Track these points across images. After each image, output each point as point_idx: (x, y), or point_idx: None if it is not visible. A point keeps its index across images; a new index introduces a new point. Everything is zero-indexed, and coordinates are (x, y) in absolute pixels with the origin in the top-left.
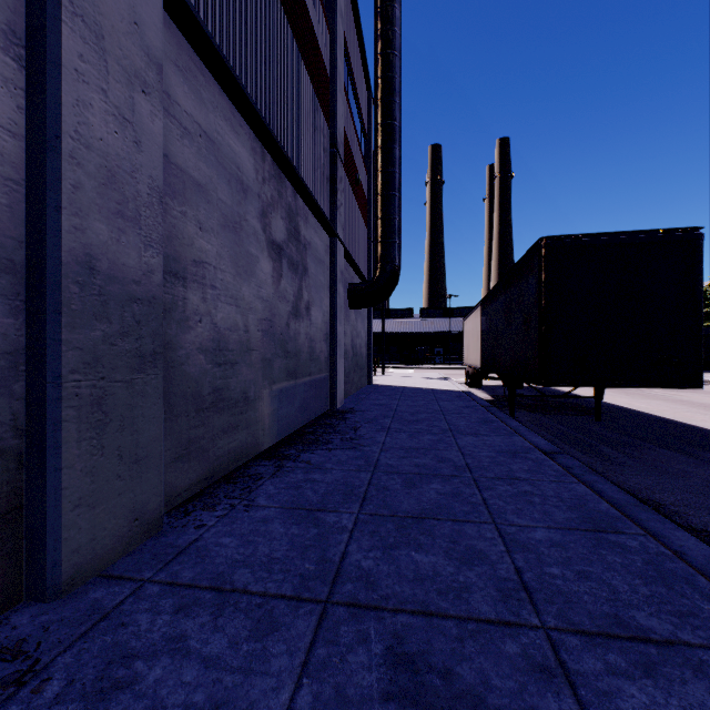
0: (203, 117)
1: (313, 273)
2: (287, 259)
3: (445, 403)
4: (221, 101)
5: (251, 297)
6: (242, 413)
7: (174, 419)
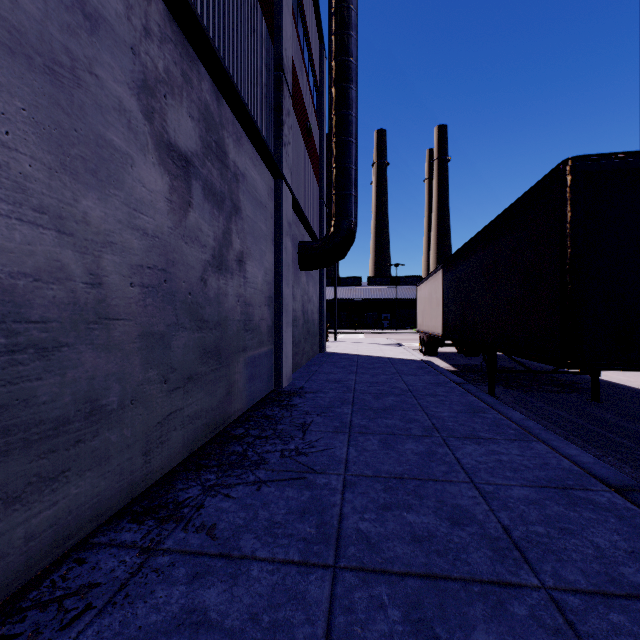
0: None
1: (249, 216)
2: (203, 182)
3: (410, 378)
4: None
5: (110, 223)
6: (80, 441)
7: None
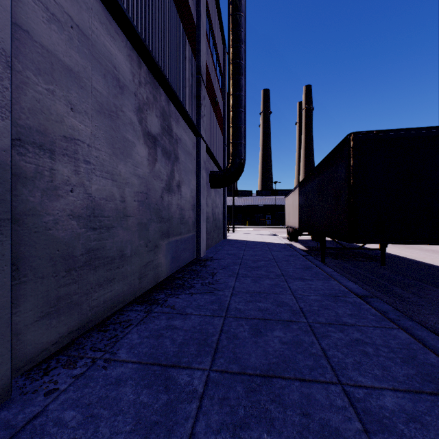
0: (75, 11)
1: (183, 161)
2: (161, 148)
3: (276, 253)
4: (96, 5)
5: (127, 174)
6: (118, 267)
7: (39, 281)
